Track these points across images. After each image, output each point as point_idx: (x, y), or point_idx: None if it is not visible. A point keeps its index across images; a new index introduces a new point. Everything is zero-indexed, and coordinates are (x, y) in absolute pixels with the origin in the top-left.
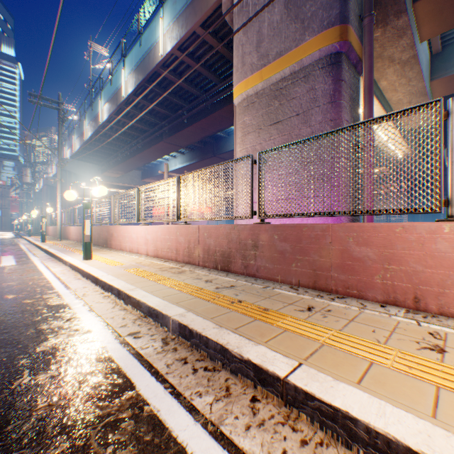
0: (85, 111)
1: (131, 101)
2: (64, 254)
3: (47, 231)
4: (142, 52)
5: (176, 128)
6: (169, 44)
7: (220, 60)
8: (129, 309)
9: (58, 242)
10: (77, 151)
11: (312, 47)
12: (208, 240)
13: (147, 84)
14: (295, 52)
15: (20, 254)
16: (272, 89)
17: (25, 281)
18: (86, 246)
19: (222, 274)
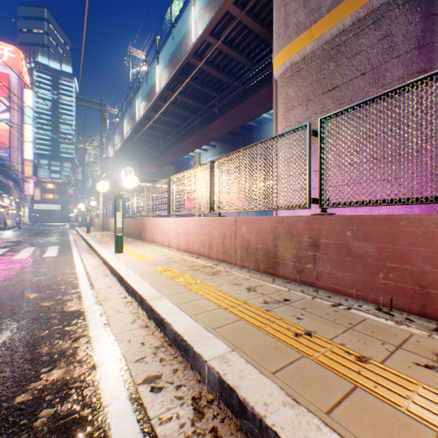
0: (125, 111)
1: (164, 96)
2: (100, 246)
3: (94, 223)
4: (175, 44)
5: (207, 119)
6: (200, 30)
7: (254, 41)
8: (151, 327)
9: (100, 233)
10: (119, 149)
11: None
12: (247, 235)
13: (179, 77)
14: None
15: (65, 244)
16: (325, 48)
17: (55, 275)
18: (118, 239)
19: (266, 278)
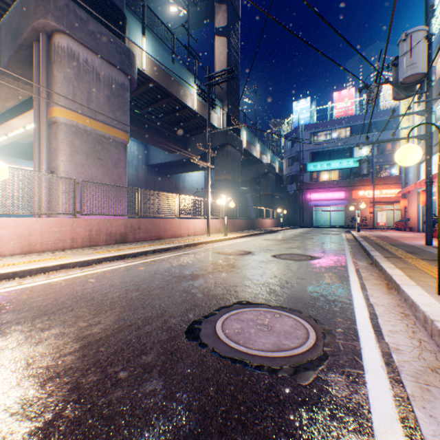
0: None
1: None
2: None
3: None
4: None
5: None
6: None
7: None
8: (165, 252)
9: None
10: None
11: (121, 136)
12: (111, 228)
13: None
14: (113, 130)
15: None
16: (98, 137)
17: (85, 278)
18: None
19: (127, 244)
